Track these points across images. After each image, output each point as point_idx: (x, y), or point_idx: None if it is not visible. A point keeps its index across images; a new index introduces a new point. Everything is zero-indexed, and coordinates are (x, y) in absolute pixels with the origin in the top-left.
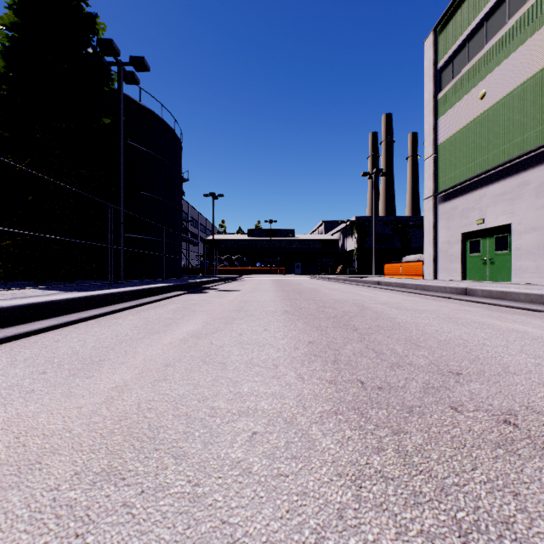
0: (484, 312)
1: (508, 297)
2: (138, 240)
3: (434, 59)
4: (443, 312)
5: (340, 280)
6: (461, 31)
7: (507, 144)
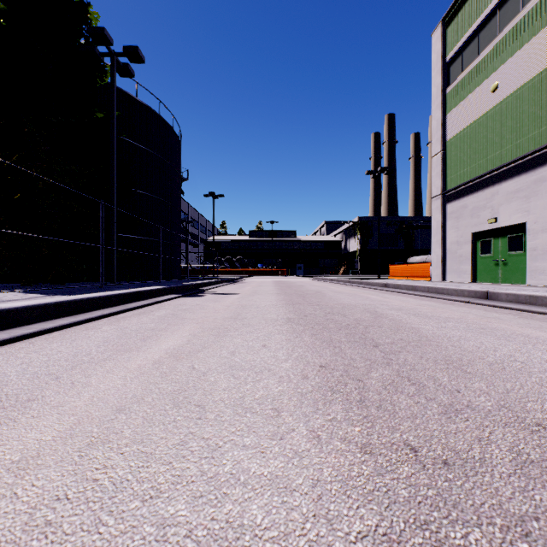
0: (518, 320)
1: (539, 302)
2: (135, 240)
3: (442, 51)
4: (471, 320)
5: (344, 281)
6: (471, 22)
7: (521, 138)
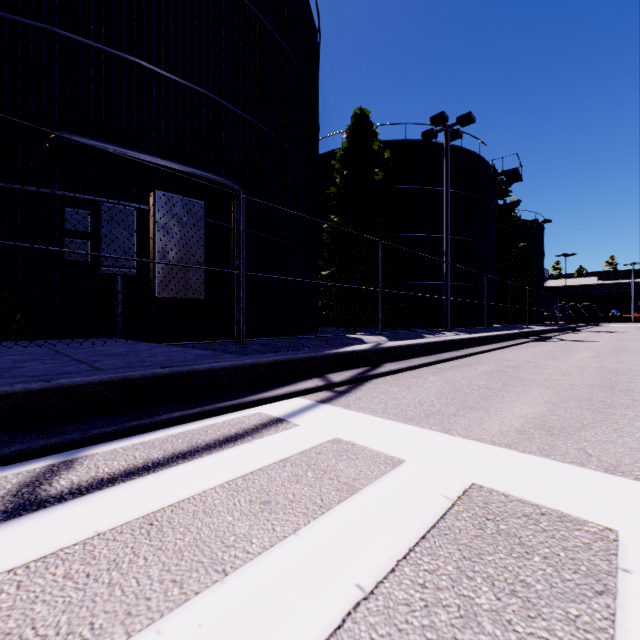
0: None
1: None
2: None
3: None
4: None
5: None
6: None
7: None
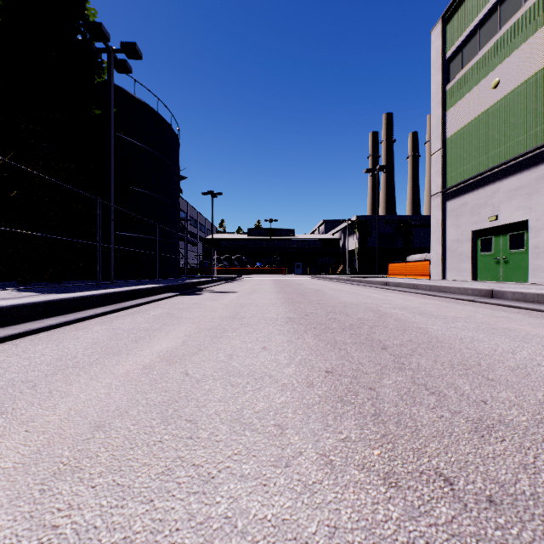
0: (529, 320)
1: None
2: (133, 238)
3: (442, 48)
4: (480, 320)
5: (343, 280)
6: (471, 18)
7: (523, 135)
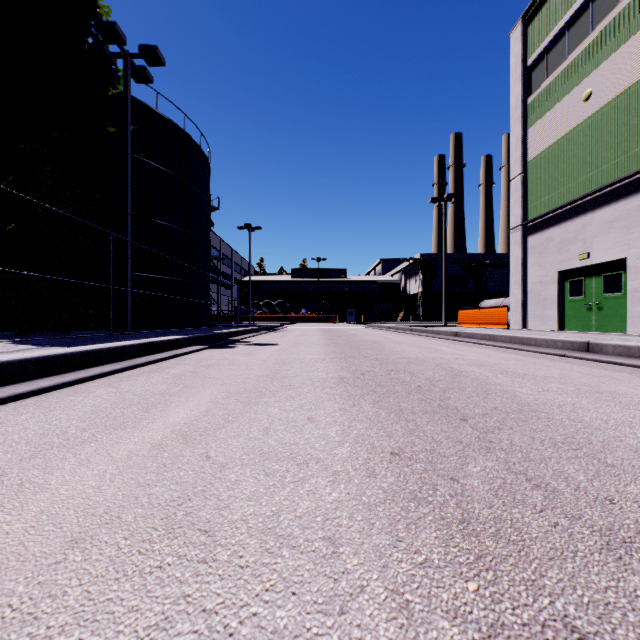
0: (639, 380)
1: None
2: (155, 280)
3: (523, 54)
4: (578, 380)
5: (405, 330)
6: (558, 18)
7: (620, 156)
